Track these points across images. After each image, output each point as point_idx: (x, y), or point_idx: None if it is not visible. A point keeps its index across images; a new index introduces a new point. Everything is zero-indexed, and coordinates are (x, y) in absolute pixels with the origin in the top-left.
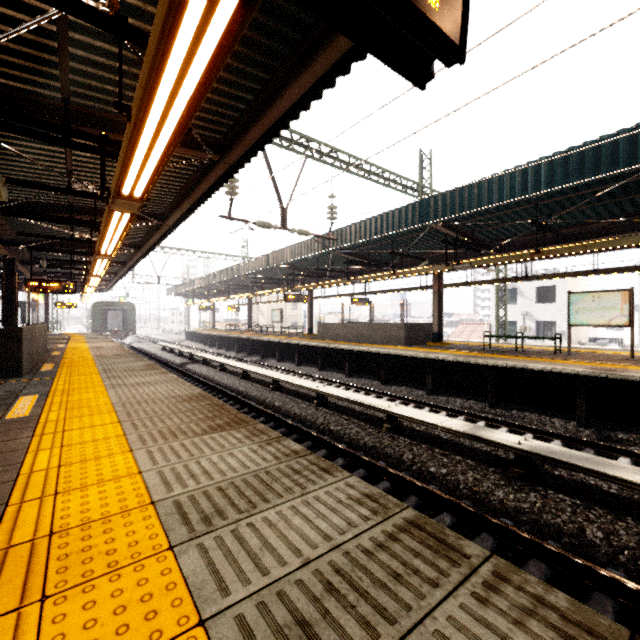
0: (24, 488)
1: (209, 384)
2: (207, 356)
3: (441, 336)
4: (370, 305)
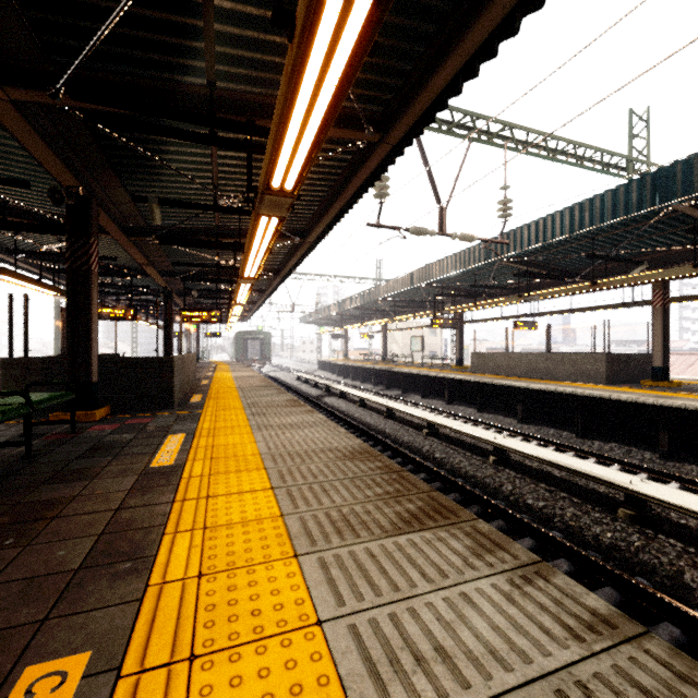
0: (149, 625)
1: (351, 422)
2: (344, 389)
3: (667, 372)
4: (548, 329)
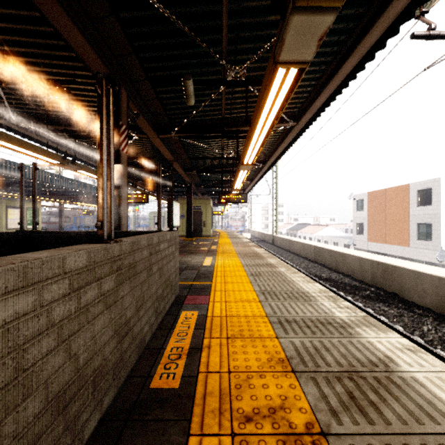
0: None
1: None
2: None
3: None
4: None
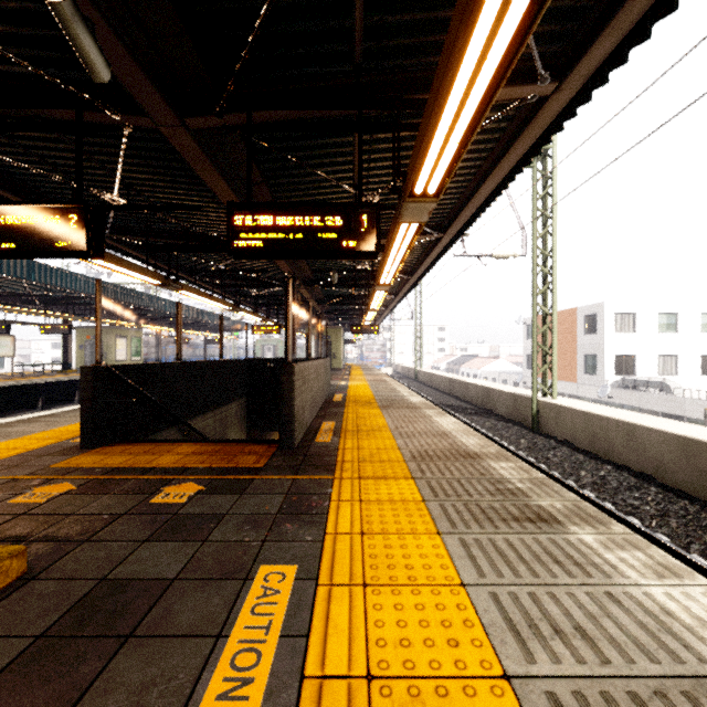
0: None
1: None
2: None
3: None
4: None
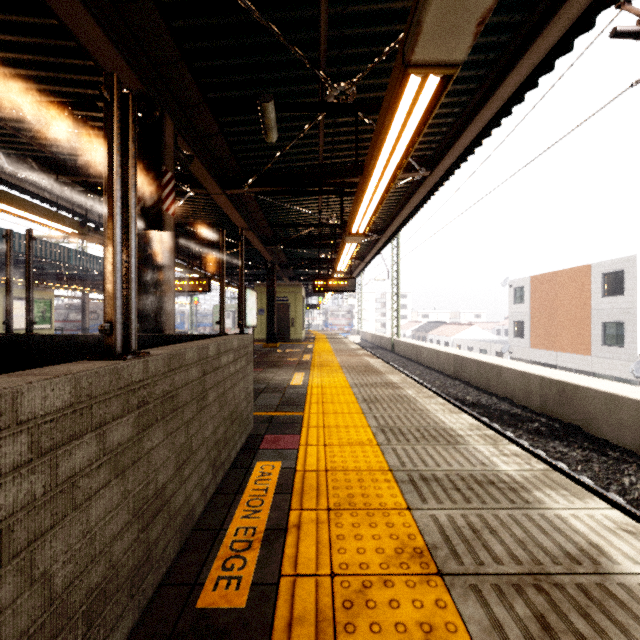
0: None
1: None
2: None
3: None
4: None
